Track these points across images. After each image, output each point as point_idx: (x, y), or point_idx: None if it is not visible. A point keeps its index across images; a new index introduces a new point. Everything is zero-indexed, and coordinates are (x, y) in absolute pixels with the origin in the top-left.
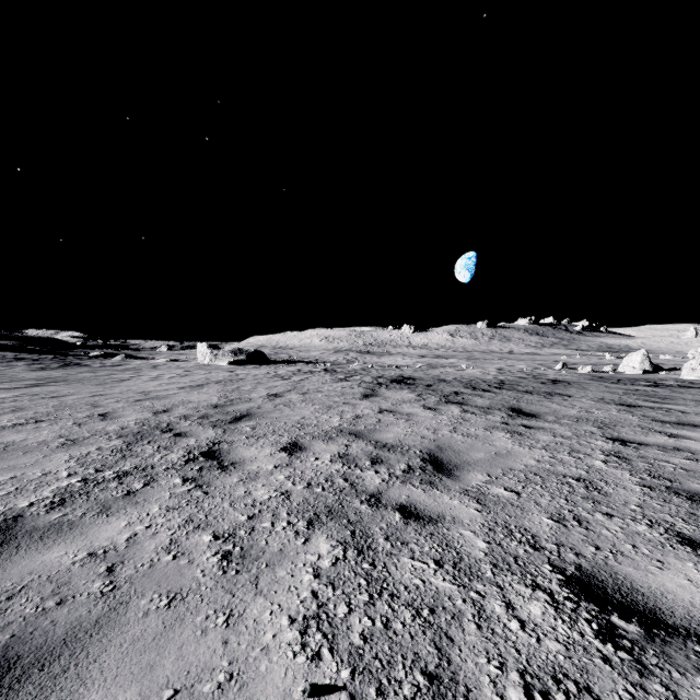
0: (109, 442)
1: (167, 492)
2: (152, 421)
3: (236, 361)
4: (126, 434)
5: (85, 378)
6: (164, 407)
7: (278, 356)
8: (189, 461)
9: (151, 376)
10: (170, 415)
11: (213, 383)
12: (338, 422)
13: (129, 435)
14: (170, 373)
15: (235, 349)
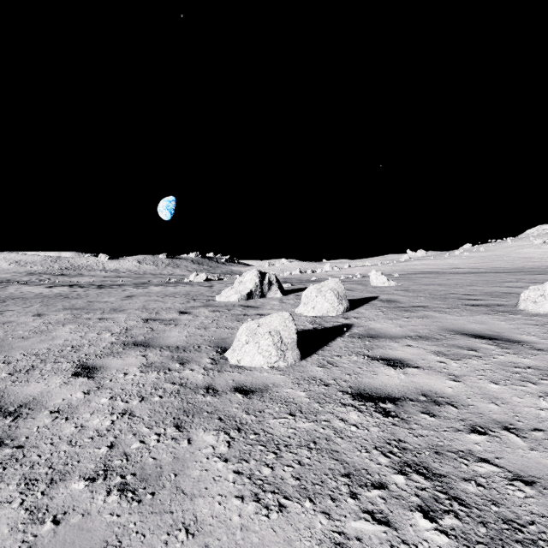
0: None
1: None
2: None
3: None
4: None
5: None
6: None
7: None
8: None
9: None
10: None
11: None
12: (31, 291)
13: None
14: None
15: None
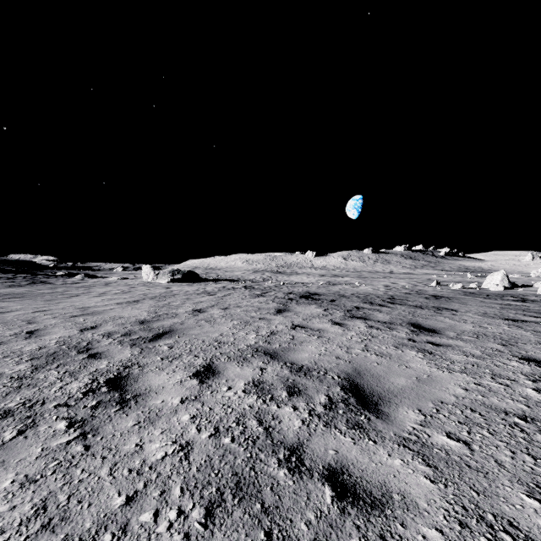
0: (16, 366)
1: (39, 447)
2: (74, 339)
3: (174, 279)
4: (39, 356)
5: (41, 295)
6: (94, 323)
7: (208, 275)
8: (89, 392)
9: (98, 293)
10: (95, 332)
11: (149, 299)
12: (254, 340)
13: (42, 357)
14: (115, 290)
15: (173, 270)
